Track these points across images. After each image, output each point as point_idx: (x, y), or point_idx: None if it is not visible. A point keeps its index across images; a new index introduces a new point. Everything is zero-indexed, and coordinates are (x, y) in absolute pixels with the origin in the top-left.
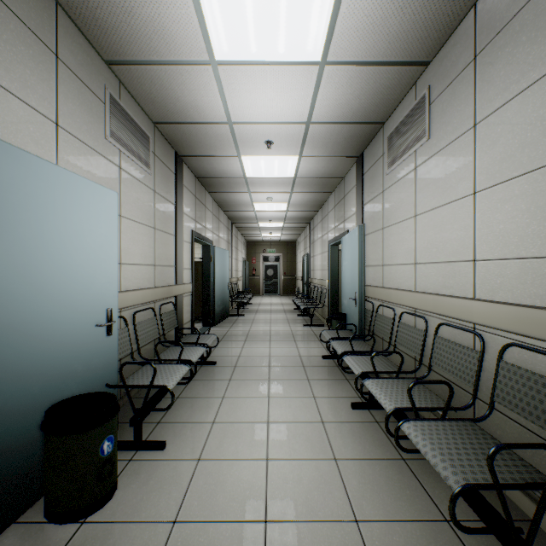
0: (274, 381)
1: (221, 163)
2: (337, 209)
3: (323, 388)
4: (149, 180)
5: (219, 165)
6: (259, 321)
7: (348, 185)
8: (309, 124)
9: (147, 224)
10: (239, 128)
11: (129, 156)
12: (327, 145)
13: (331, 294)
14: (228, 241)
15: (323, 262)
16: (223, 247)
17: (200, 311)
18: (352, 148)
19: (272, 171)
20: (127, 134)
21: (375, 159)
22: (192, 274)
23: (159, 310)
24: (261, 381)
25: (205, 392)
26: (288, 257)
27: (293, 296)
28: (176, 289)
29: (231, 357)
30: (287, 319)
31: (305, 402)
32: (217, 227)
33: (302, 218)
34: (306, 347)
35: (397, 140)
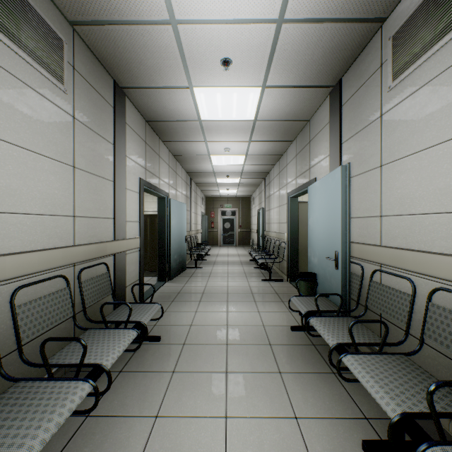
0: (233, 376)
1: (170, 99)
2: (299, 157)
3: (305, 394)
4: (63, 99)
5: (169, 103)
6: (216, 274)
7: (316, 127)
8: (280, 23)
9: (57, 159)
10: (186, 33)
11: (10, 46)
12: (299, 66)
13: (291, 248)
14: (186, 195)
15: (281, 215)
16: (181, 201)
17: (157, 265)
18: (330, 70)
19: (230, 112)
20: (5, 9)
21: (365, 78)
22: (140, 227)
23: (78, 276)
24: (215, 376)
25: (131, 403)
26: (244, 211)
27: (248, 247)
28: (113, 246)
29: (181, 326)
30: (245, 272)
31: (284, 432)
32: (173, 180)
33: (258, 173)
34: (269, 311)
35: (419, 27)
